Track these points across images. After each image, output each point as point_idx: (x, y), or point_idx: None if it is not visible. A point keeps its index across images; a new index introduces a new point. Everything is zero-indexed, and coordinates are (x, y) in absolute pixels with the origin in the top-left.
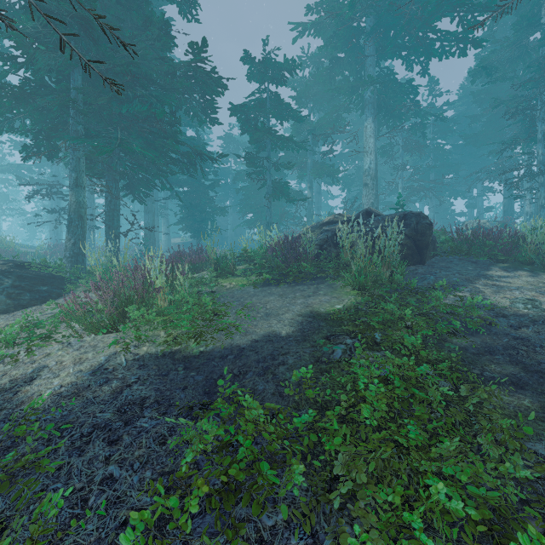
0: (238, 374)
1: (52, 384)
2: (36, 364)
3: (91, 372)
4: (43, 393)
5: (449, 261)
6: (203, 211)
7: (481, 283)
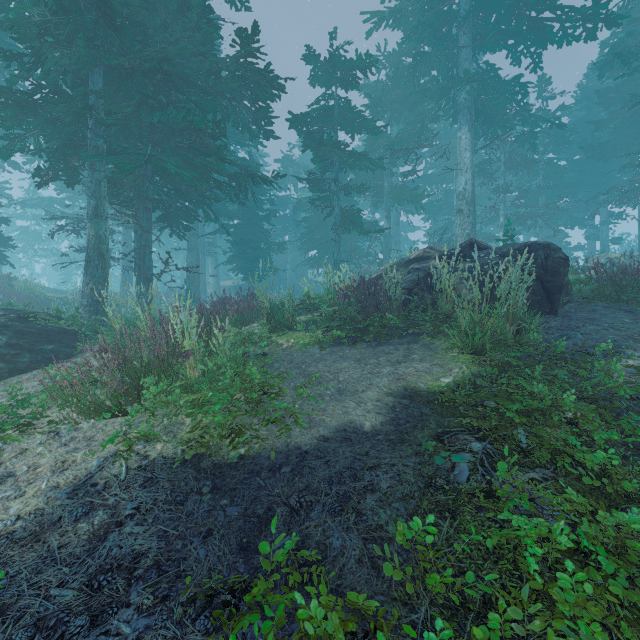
0: (296, 508)
1: (6, 513)
2: None
3: (71, 491)
4: None
5: (590, 311)
6: (256, 248)
7: None
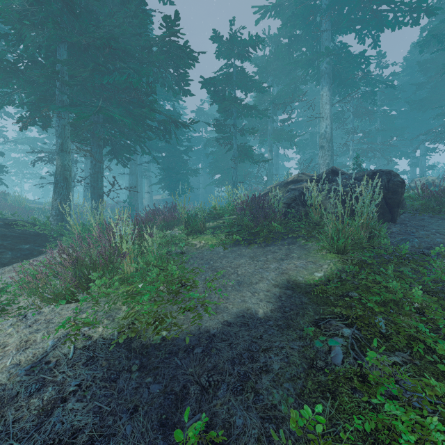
0: (206, 386)
1: None
2: None
3: (29, 368)
4: None
5: (420, 219)
6: (178, 173)
7: None
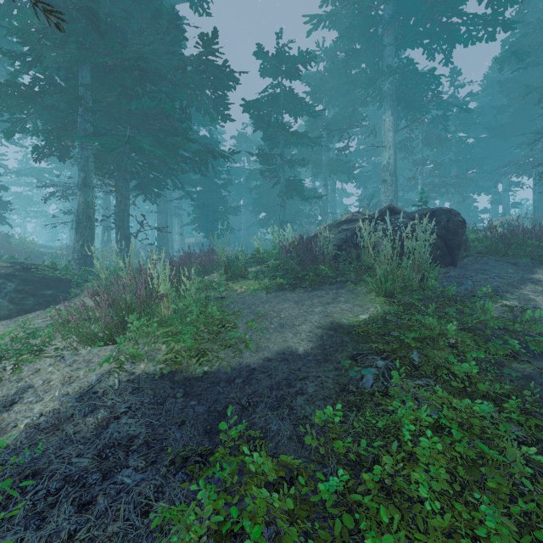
0: (246, 405)
1: (32, 411)
2: (21, 383)
3: (78, 396)
4: (18, 424)
5: (484, 263)
6: (215, 211)
7: (529, 290)
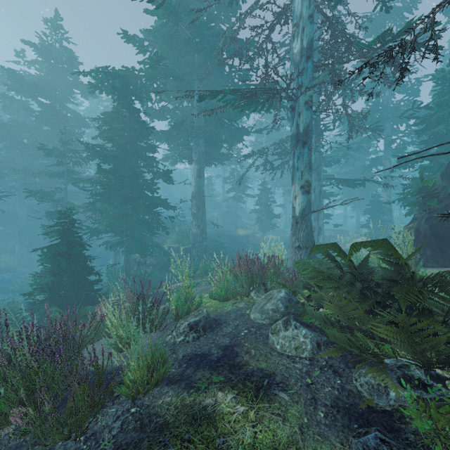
0: None
1: None
2: None
3: None
4: None
5: None
6: None
7: None
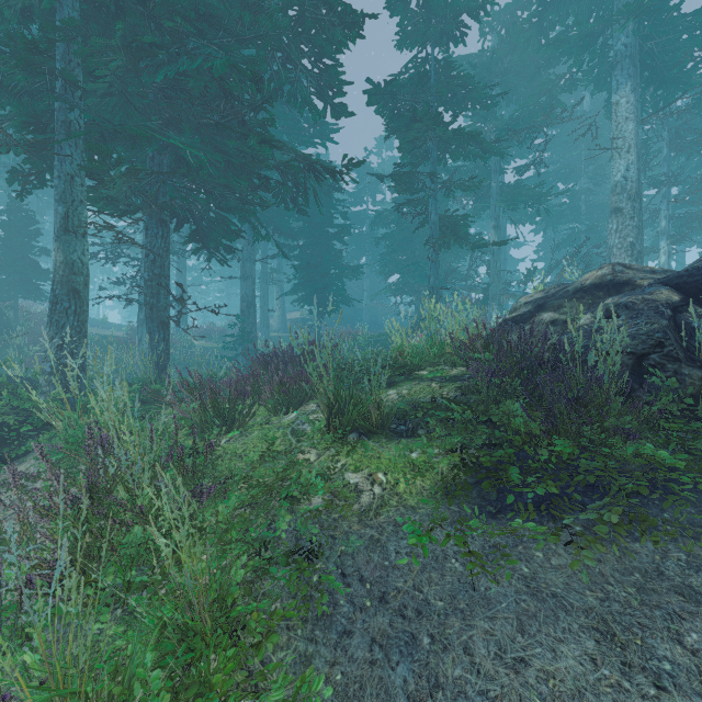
0: None
1: None
2: None
3: None
4: None
5: None
6: (325, 273)
7: None
